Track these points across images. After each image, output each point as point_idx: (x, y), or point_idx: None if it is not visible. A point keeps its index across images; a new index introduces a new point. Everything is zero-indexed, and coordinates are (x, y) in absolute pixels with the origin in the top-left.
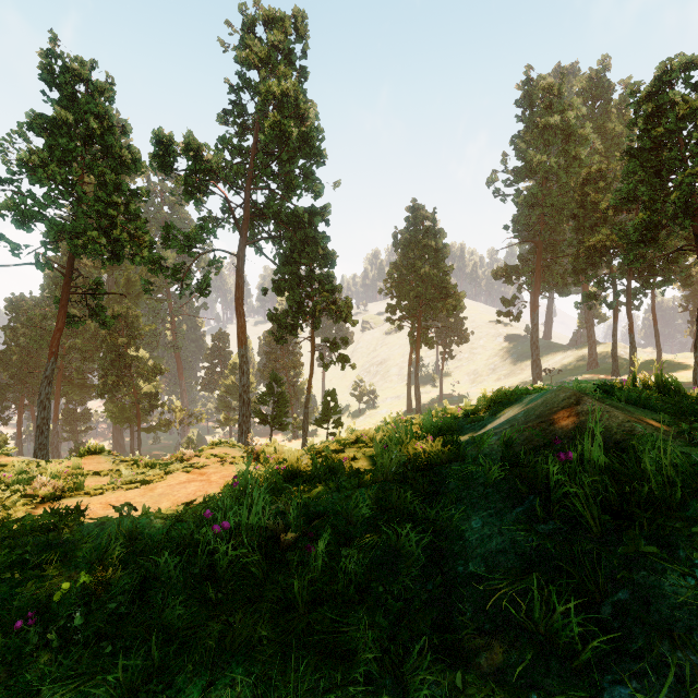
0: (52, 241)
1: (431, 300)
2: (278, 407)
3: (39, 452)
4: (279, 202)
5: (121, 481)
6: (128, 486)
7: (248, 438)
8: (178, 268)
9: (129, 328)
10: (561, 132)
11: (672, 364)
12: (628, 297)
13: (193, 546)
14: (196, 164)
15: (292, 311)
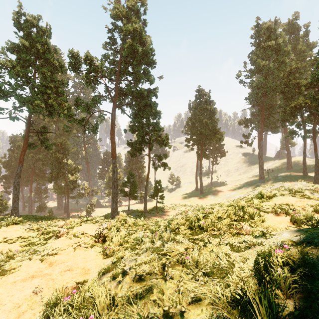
0: (19, 106)
1: (208, 135)
2: (132, 188)
3: (13, 211)
4: (133, 87)
5: None
6: None
7: (116, 205)
8: (82, 120)
9: (63, 150)
10: (275, 50)
11: None
12: (314, 132)
13: None
14: (91, 67)
15: (139, 141)
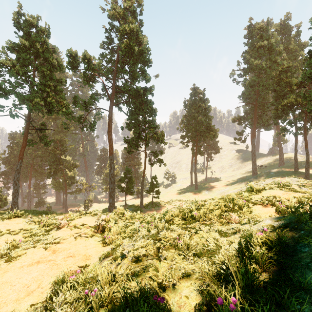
0: (19, 104)
1: (202, 132)
2: (129, 184)
3: (13, 206)
4: (129, 85)
5: None
6: None
7: (113, 200)
8: (80, 117)
9: (61, 146)
10: (267, 49)
11: None
12: (305, 129)
13: None
14: (89, 66)
15: (135, 138)
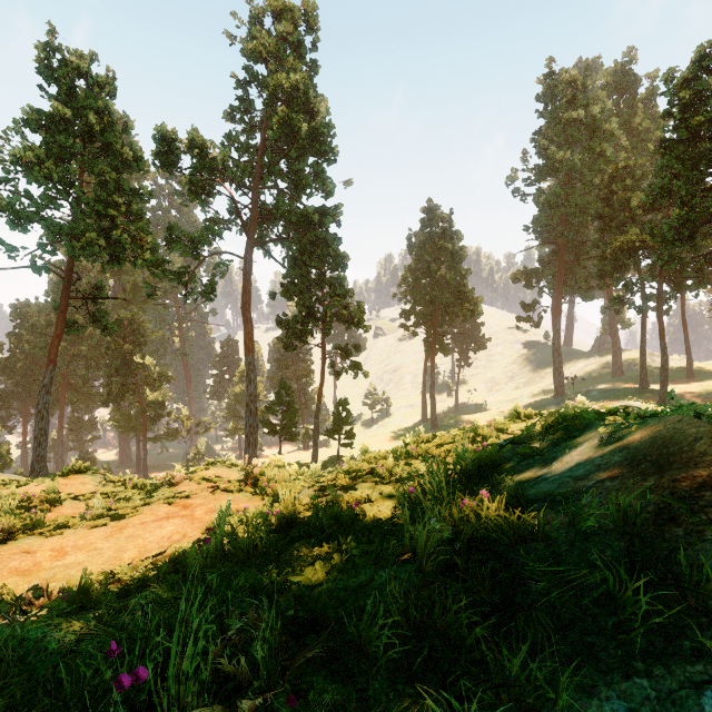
0: (50, 243)
1: (447, 305)
2: (287, 417)
3: (37, 464)
4: (289, 202)
5: (91, 514)
6: (95, 523)
7: (255, 450)
8: (182, 272)
9: (134, 335)
10: (585, 127)
11: (703, 372)
12: (659, 300)
13: (87, 708)
14: (201, 161)
15: (302, 316)
